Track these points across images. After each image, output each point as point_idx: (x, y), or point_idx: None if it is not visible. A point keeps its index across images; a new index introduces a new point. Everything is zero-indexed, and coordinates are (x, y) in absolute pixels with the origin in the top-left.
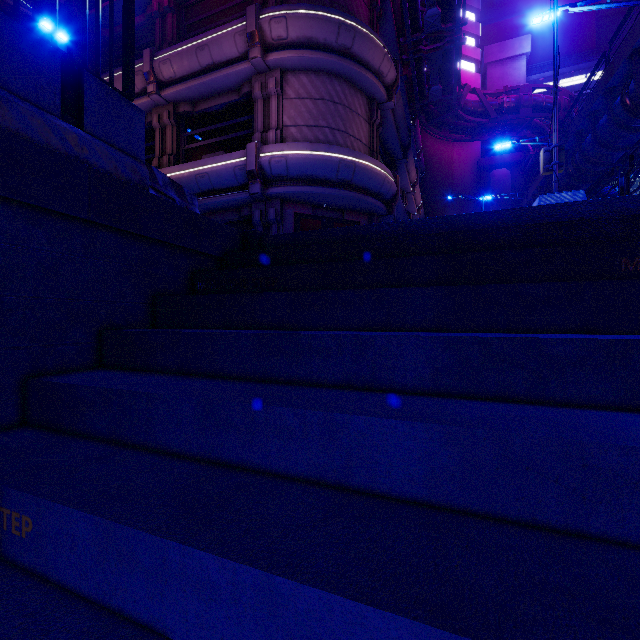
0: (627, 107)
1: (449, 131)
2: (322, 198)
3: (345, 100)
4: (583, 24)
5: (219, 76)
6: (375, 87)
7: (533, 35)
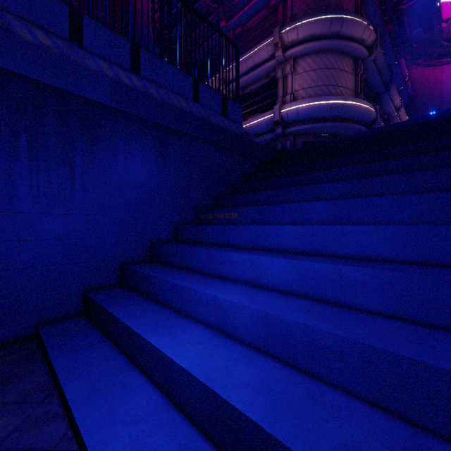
0: None
1: (436, 58)
2: (320, 130)
3: (336, 65)
4: None
5: (258, 71)
6: (358, 50)
7: None
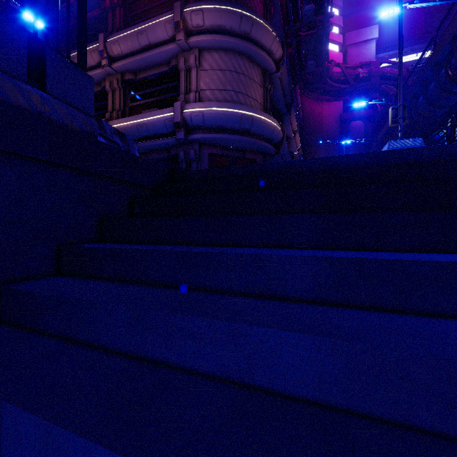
0: (449, 77)
1: (320, 94)
2: (229, 142)
3: (245, 71)
4: (415, 17)
5: (154, 53)
6: (267, 62)
7: (380, 25)
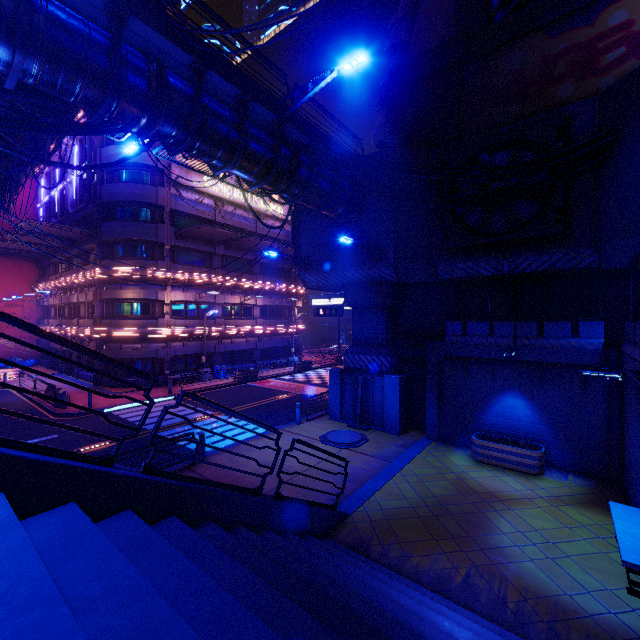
0: None
1: None
2: None
3: None
4: None
5: None
6: None
7: None
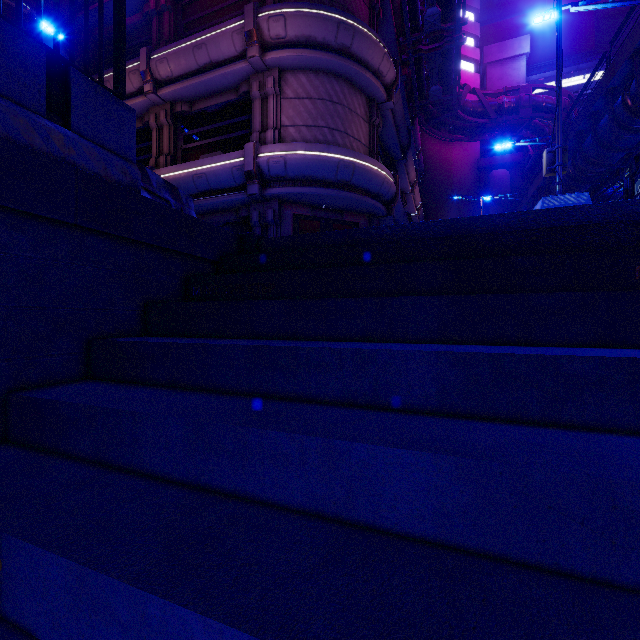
0: (628, 108)
1: (448, 131)
2: (321, 199)
3: (344, 100)
4: (582, 24)
5: (217, 75)
6: (374, 87)
7: (532, 35)
